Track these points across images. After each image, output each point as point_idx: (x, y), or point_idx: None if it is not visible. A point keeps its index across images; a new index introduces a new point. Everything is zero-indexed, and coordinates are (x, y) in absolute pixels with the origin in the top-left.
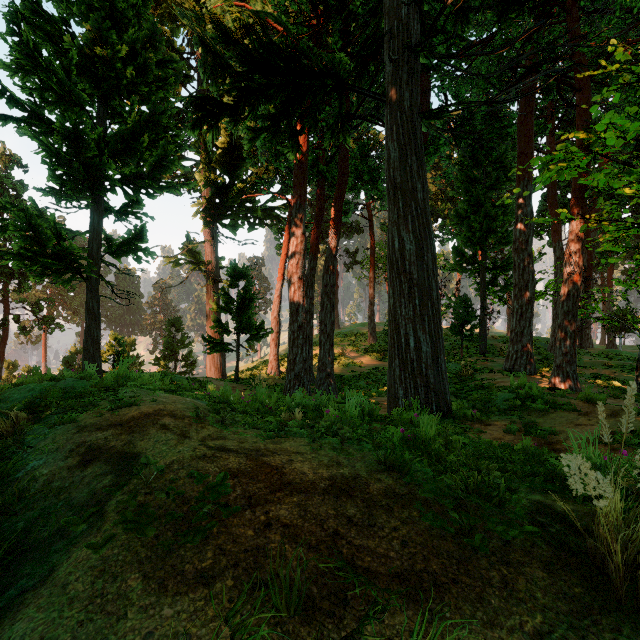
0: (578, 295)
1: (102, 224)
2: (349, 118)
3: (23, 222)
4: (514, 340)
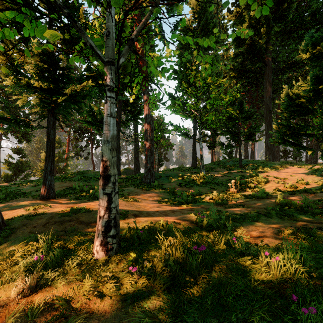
0: (317, 148)
1: (213, 140)
2: (258, 108)
3: (210, 142)
4: (309, 160)
